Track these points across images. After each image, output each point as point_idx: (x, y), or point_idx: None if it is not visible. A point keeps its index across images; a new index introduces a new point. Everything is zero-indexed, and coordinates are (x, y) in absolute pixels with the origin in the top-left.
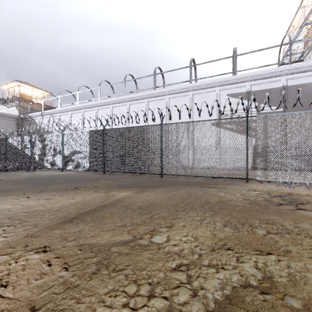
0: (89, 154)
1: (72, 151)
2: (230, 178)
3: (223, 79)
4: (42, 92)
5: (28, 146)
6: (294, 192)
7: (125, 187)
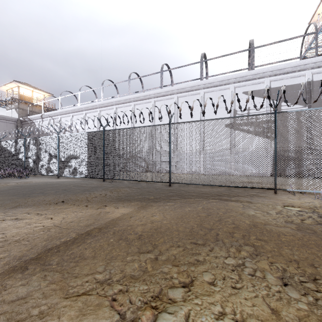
0: (87, 159)
1: (69, 155)
2: (254, 188)
3: (238, 74)
4: (43, 94)
5: (22, 151)
6: None
7: (124, 200)
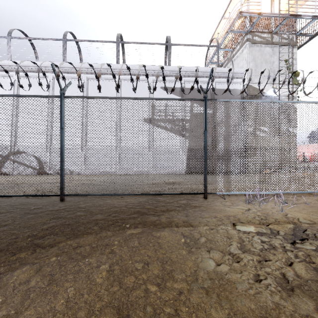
0: None
1: None
2: (183, 193)
3: (157, 67)
4: None
5: None
6: (289, 218)
7: None
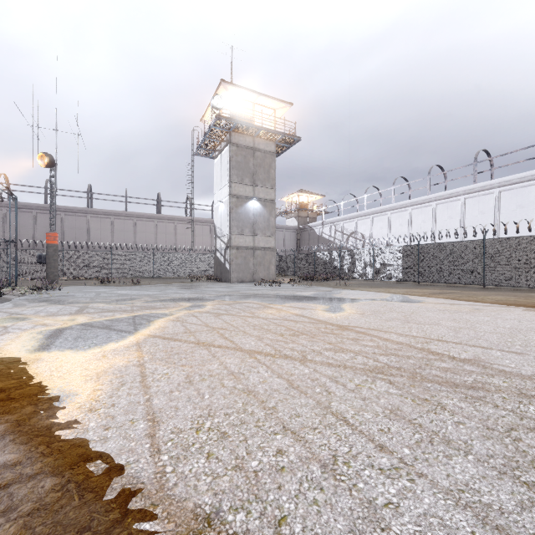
0: (402, 267)
1: (384, 264)
2: None
3: None
4: (316, 197)
5: (337, 260)
6: None
7: (450, 289)
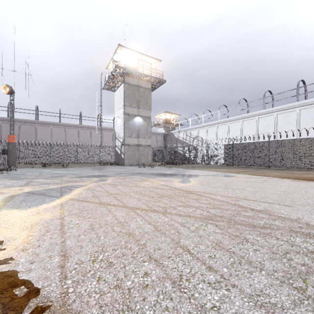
0: (224, 156)
1: (214, 155)
2: (313, 169)
3: None
4: (175, 116)
5: (187, 152)
6: None
7: (251, 169)
